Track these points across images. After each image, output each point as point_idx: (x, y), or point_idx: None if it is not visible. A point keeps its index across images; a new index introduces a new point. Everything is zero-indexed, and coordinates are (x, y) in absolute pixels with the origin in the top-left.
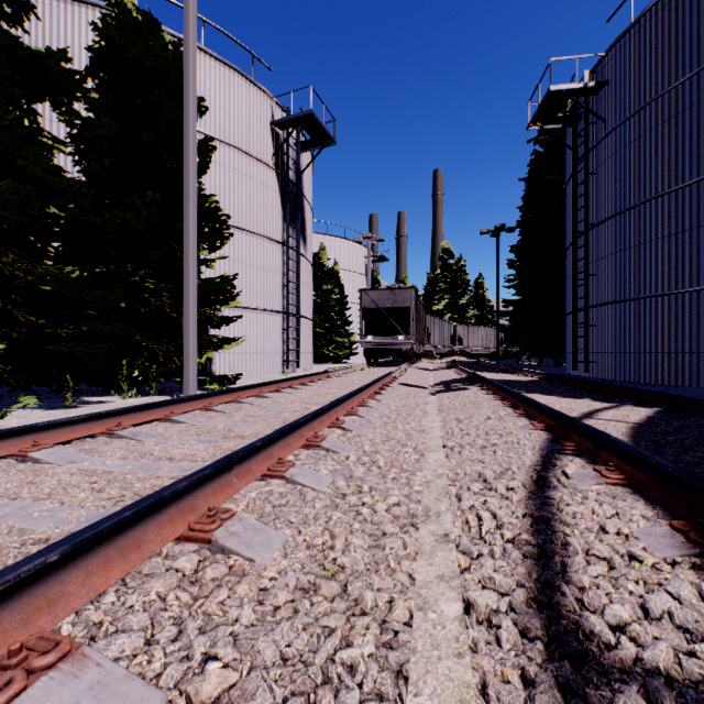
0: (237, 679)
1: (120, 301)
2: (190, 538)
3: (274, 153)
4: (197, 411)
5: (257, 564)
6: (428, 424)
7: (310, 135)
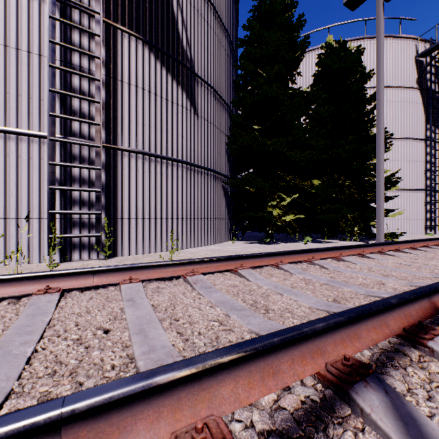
0: None
1: (333, 194)
2: None
3: (417, 77)
4: (406, 249)
5: None
6: None
7: None
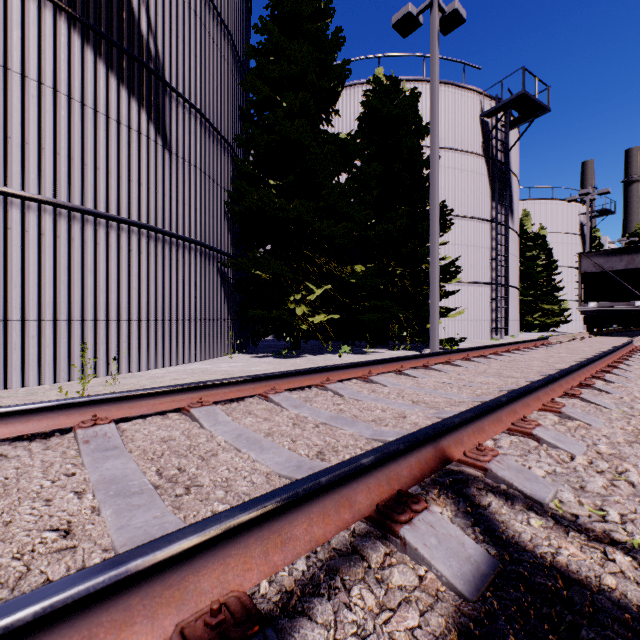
0: (615, 452)
1: (381, 285)
2: (546, 410)
3: (482, 141)
4: (459, 361)
5: (593, 427)
6: None
7: (520, 112)
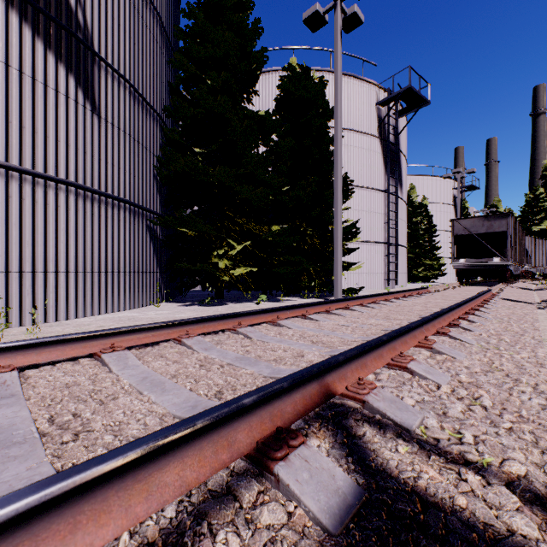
0: (473, 380)
1: (294, 243)
2: (421, 346)
3: (378, 125)
4: (356, 306)
5: (457, 359)
6: (540, 327)
7: (407, 103)
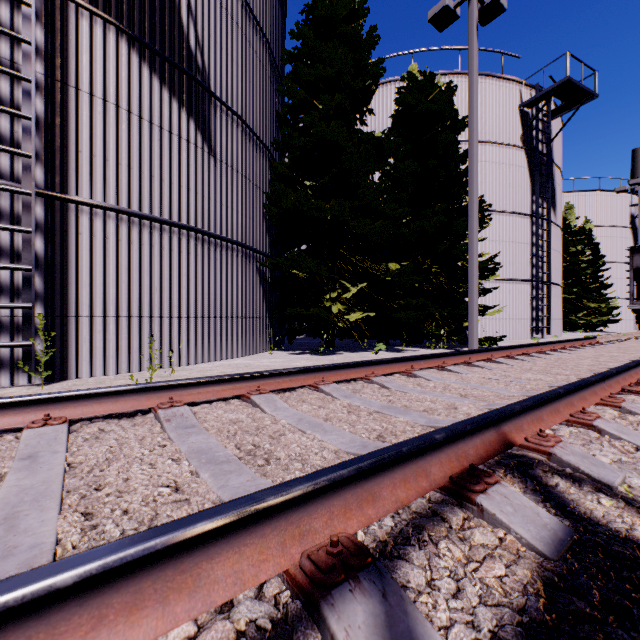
0: None
1: (416, 283)
2: (605, 404)
3: (522, 133)
4: (502, 358)
5: None
6: None
7: (563, 100)
